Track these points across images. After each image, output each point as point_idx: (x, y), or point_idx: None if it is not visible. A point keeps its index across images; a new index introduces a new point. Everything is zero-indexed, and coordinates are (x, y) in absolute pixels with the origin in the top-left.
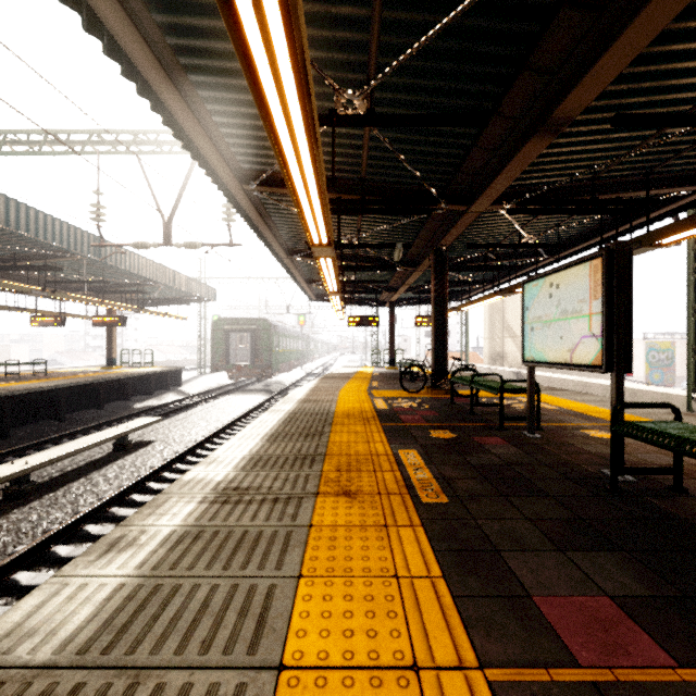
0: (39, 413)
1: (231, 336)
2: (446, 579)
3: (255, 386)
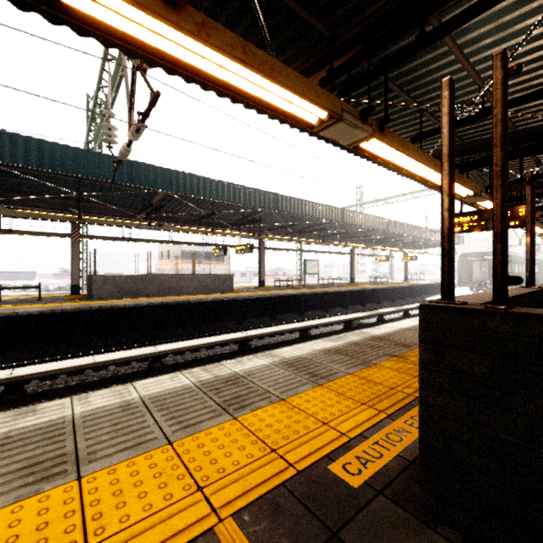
0: (397, 296)
1: (472, 264)
2: None
3: None
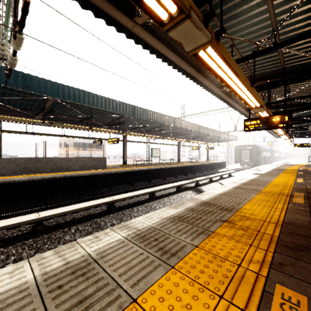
0: (204, 169)
1: (241, 151)
2: (296, 175)
3: (252, 168)
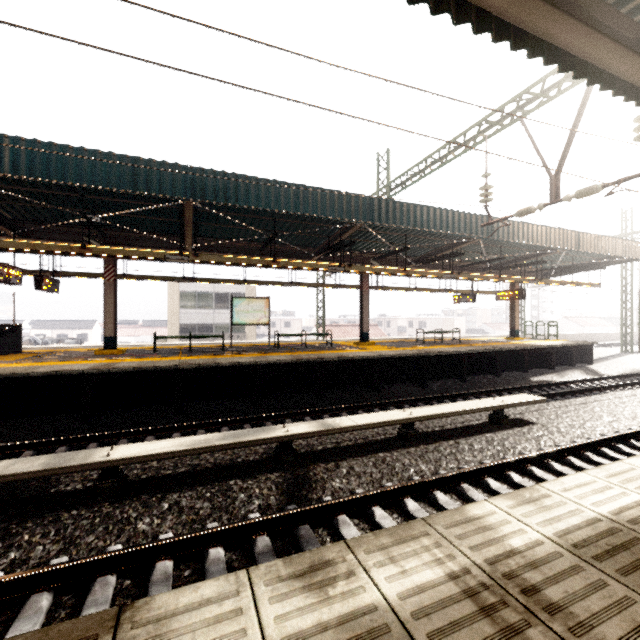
0: (448, 372)
1: None
2: None
3: None
